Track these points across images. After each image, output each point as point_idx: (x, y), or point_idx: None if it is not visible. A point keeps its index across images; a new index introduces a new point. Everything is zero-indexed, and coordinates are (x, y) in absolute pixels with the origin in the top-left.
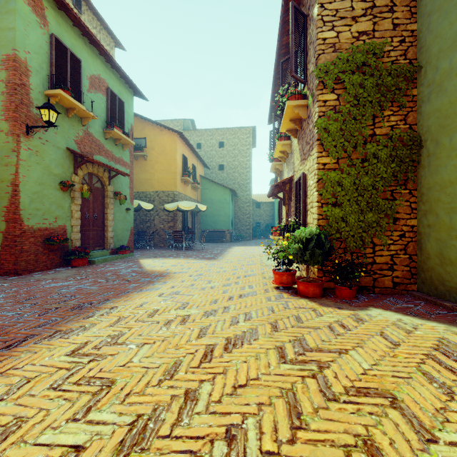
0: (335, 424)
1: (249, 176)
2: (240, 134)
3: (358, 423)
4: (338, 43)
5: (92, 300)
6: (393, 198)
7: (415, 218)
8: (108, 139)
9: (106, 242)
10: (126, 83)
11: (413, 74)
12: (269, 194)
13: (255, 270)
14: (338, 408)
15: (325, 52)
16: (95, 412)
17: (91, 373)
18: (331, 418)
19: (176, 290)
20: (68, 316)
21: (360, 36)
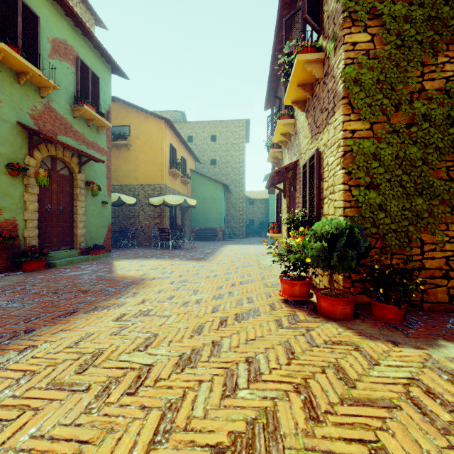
0: None
1: (242, 171)
2: (233, 127)
3: None
4: None
5: (4, 331)
6: (448, 177)
7: None
8: (77, 118)
9: (76, 240)
10: (102, 56)
11: None
12: (268, 184)
13: (253, 275)
14: None
15: None
16: None
17: None
18: None
19: (145, 308)
20: None
21: None
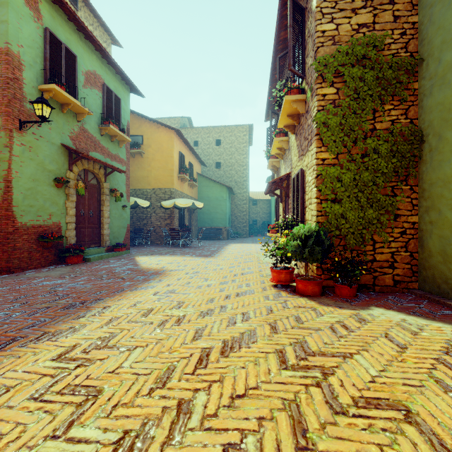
0: (345, 444)
1: (246, 174)
2: (237, 132)
3: (371, 442)
4: (338, 36)
5: (84, 299)
6: (393, 194)
7: (416, 215)
8: (104, 136)
9: (102, 239)
10: (123, 80)
11: (415, 67)
12: (266, 191)
13: (252, 268)
14: (347, 423)
15: (324, 45)
16: (77, 427)
17: (76, 380)
18: (341, 435)
19: (171, 289)
20: (58, 317)
21: (360, 29)
